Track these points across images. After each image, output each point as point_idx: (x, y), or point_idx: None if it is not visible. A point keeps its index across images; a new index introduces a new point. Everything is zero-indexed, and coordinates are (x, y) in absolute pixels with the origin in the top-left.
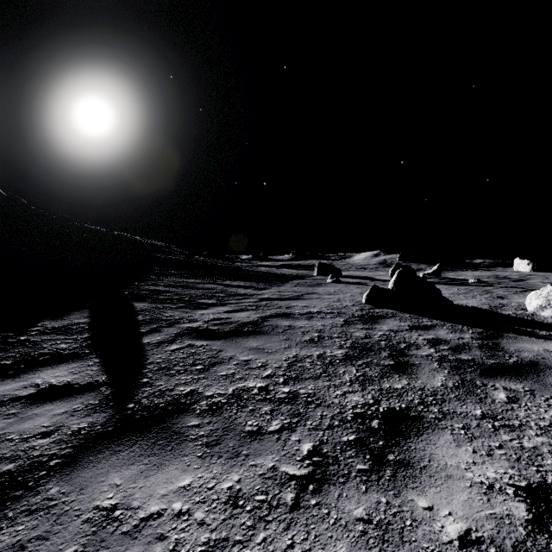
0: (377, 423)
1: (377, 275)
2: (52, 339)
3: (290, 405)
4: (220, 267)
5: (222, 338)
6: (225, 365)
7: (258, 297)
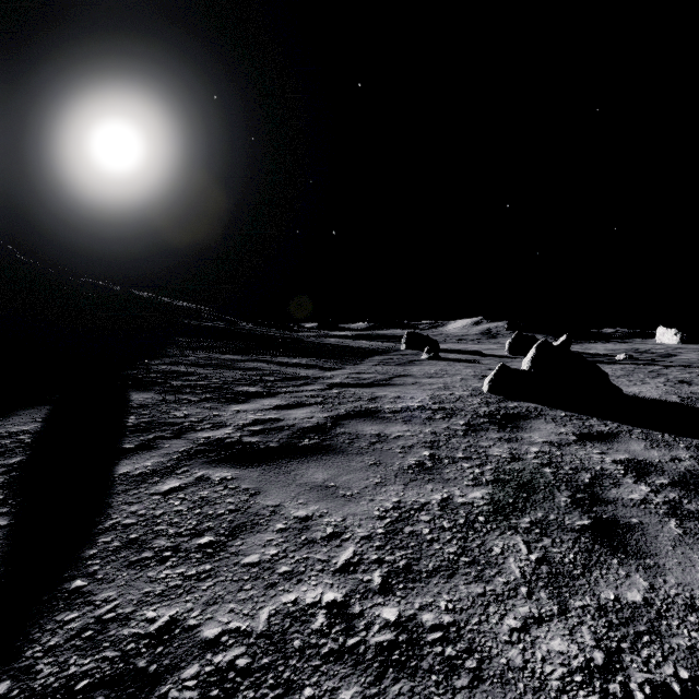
0: None
1: (487, 349)
2: None
3: (406, 679)
4: (273, 338)
5: (261, 462)
6: (260, 532)
7: (325, 381)
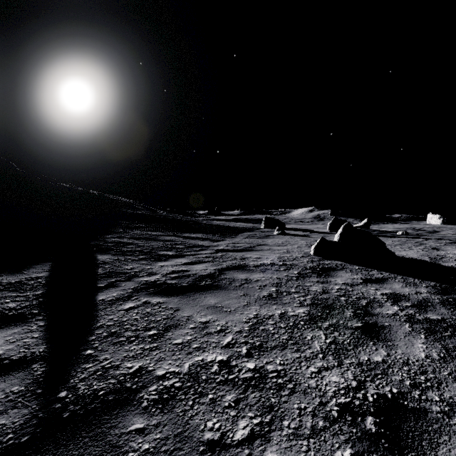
0: (372, 422)
1: (316, 228)
2: (1, 297)
3: (258, 392)
4: (180, 221)
5: (179, 294)
6: (181, 329)
7: (214, 248)
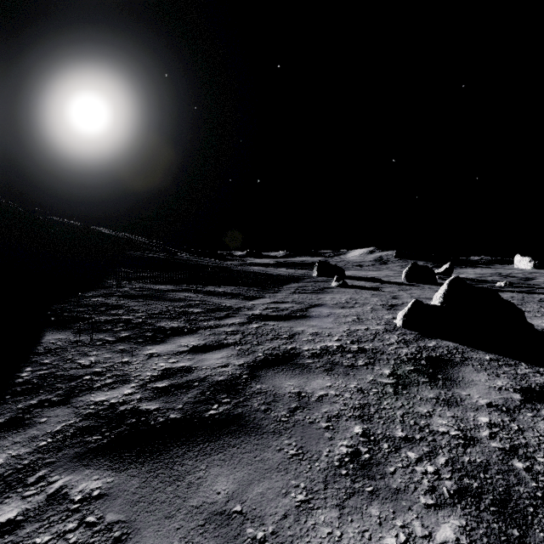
0: None
1: (385, 276)
2: None
3: None
4: (205, 268)
5: (150, 455)
6: None
7: (246, 313)
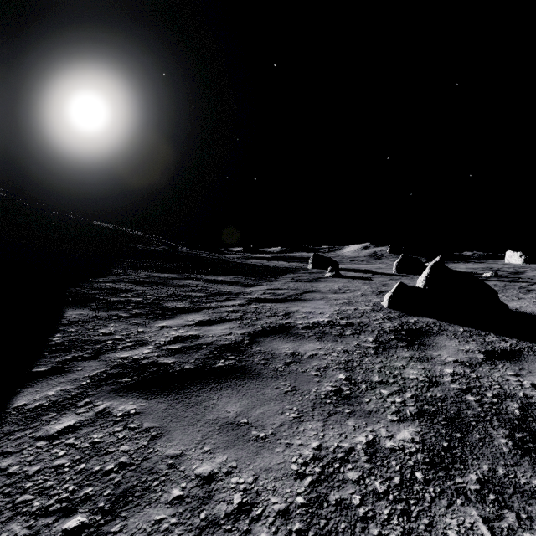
0: None
1: (377, 268)
2: None
3: None
4: (204, 259)
5: (172, 390)
6: (149, 505)
7: (245, 297)
